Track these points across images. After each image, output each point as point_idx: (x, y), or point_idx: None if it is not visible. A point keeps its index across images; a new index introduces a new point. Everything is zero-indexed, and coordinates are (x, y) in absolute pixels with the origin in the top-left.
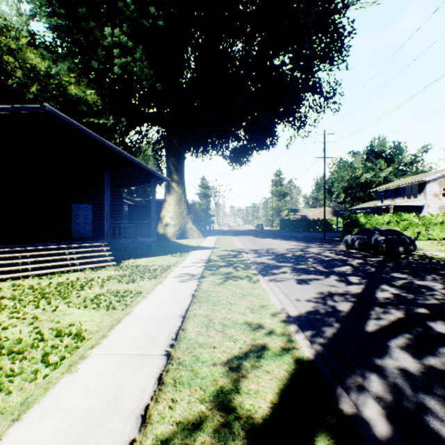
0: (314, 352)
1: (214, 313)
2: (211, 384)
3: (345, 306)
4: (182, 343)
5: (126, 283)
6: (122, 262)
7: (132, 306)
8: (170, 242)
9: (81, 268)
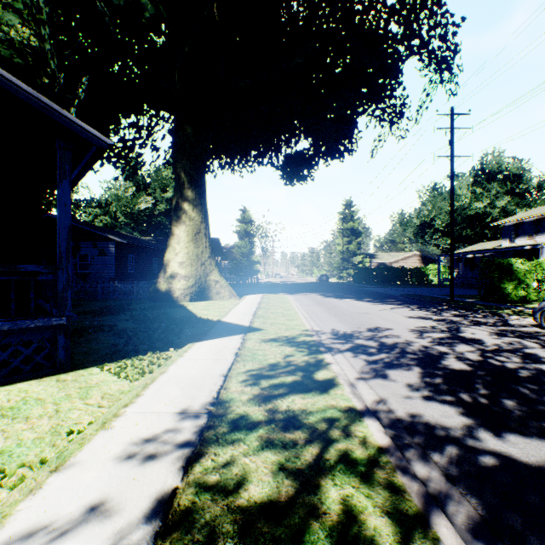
0: None
1: None
2: None
3: None
4: None
5: None
6: None
7: None
8: (173, 308)
9: None
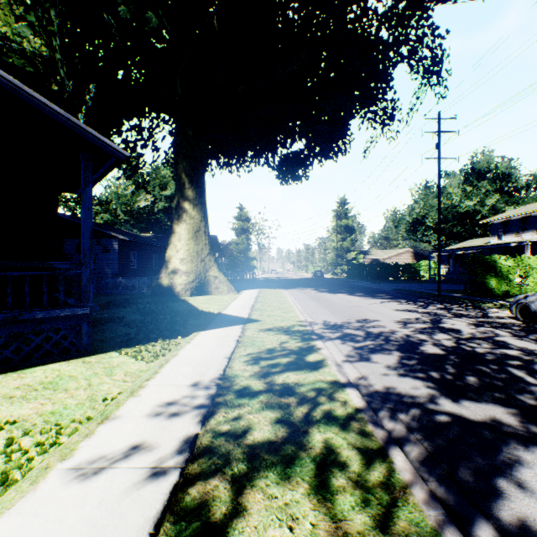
0: None
1: None
2: None
3: None
4: None
5: None
6: None
7: None
8: (175, 302)
9: None
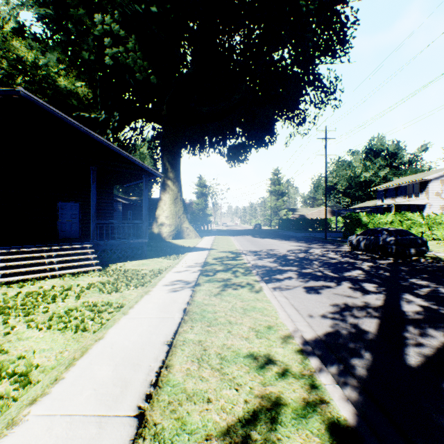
0: (353, 410)
1: (209, 339)
2: None
3: (371, 325)
4: (163, 392)
5: (107, 293)
6: (109, 266)
7: (106, 327)
8: (165, 242)
9: (59, 273)
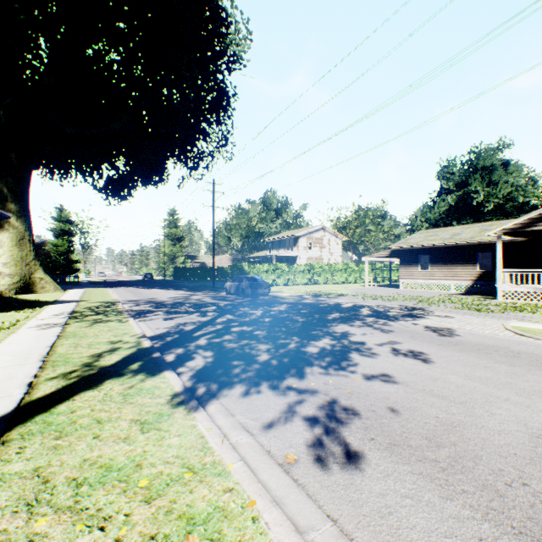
0: (152, 345)
1: (82, 341)
2: (81, 362)
3: (191, 328)
4: (55, 355)
5: None
6: None
7: None
8: (5, 298)
9: None
